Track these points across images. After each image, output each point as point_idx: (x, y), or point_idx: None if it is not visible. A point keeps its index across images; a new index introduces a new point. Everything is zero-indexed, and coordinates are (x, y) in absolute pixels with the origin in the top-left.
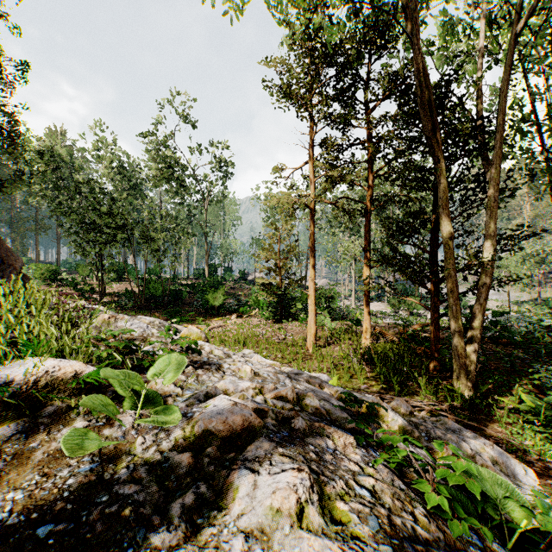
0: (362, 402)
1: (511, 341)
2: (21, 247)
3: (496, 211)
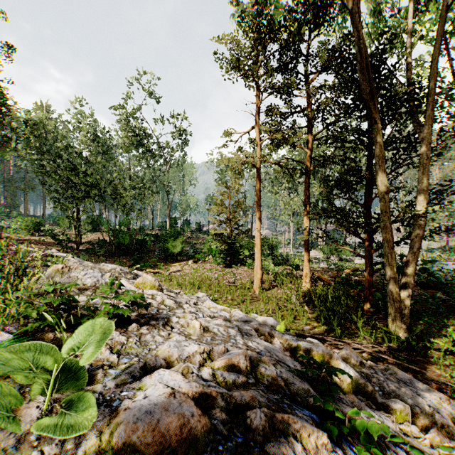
0: (323, 367)
1: (437, 285)
2: (12, 203)
3: (428, 168)
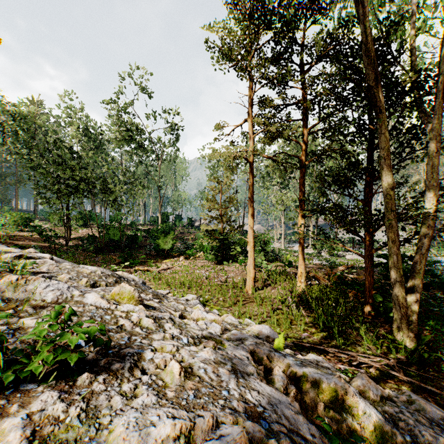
0: None
1: (441, 287)
2: (4, 198)
3: (438, 161)
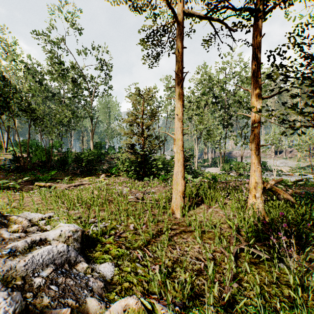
0: None
1: None
2: None
3: None
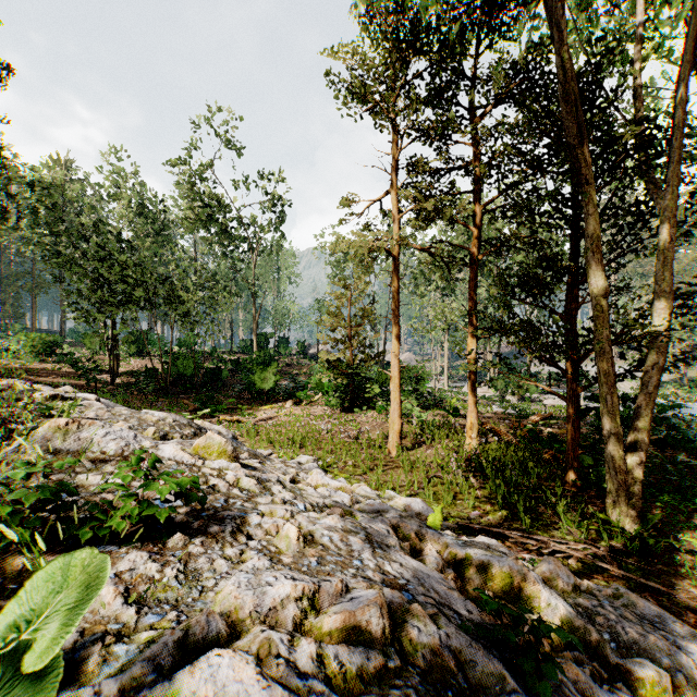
0: (526, 624)
1: (682, 444)
2: (13, 311)
3: (672, 256)
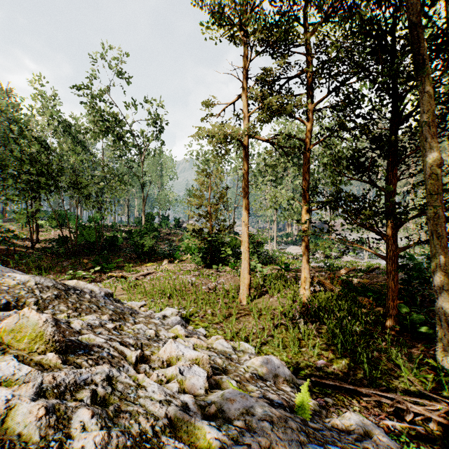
0: None
1: None
2: None
3: None
